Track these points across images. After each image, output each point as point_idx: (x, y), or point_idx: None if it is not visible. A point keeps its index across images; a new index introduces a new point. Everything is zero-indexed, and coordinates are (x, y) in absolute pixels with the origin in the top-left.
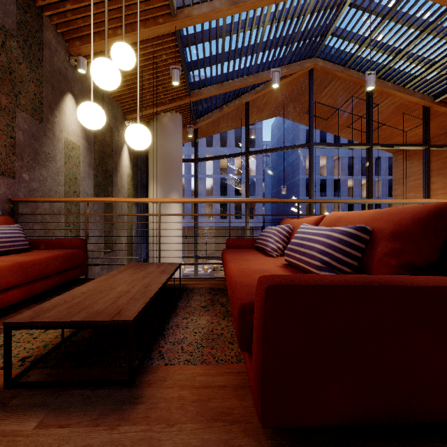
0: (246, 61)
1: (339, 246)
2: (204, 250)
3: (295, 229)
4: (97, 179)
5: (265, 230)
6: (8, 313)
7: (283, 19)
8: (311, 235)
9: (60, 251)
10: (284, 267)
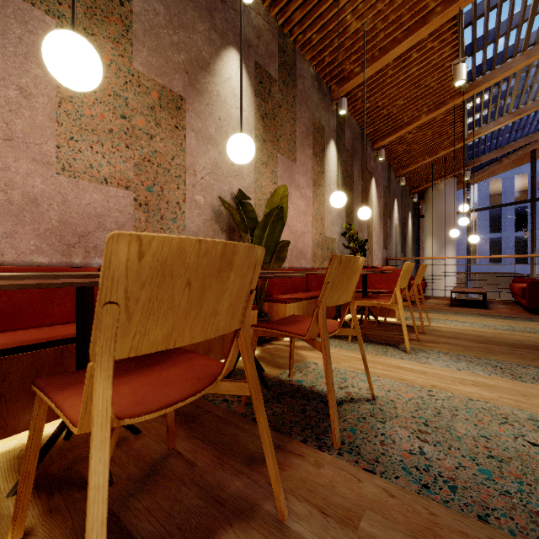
0: (530, 128)
1: None
2: (496, 284)
3: None
4: (401, 242)
5: None
6: None
7: None
8: None
9: None
10: None
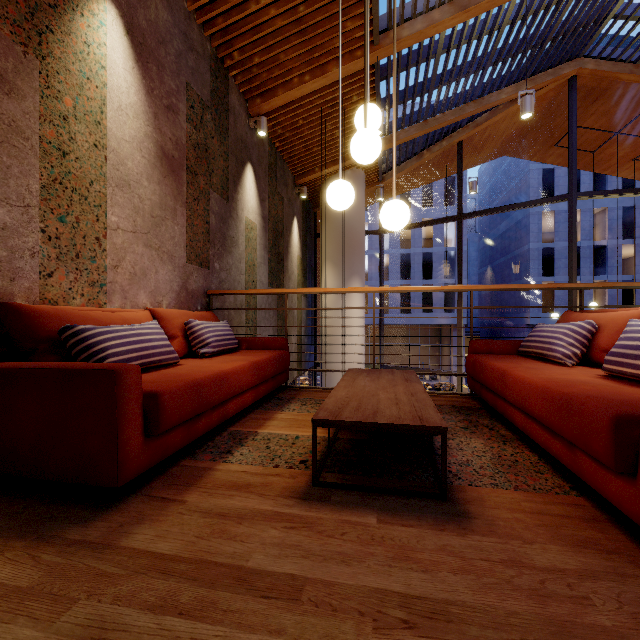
0: (465, 84)
1: None
2: (435, 355)
3: (601, 327)
4: (271, 265)
5: (540, 328)
6: (240, 417)
7: (532, 12)
8: None
9: (270, 351)
10: (607, 378)
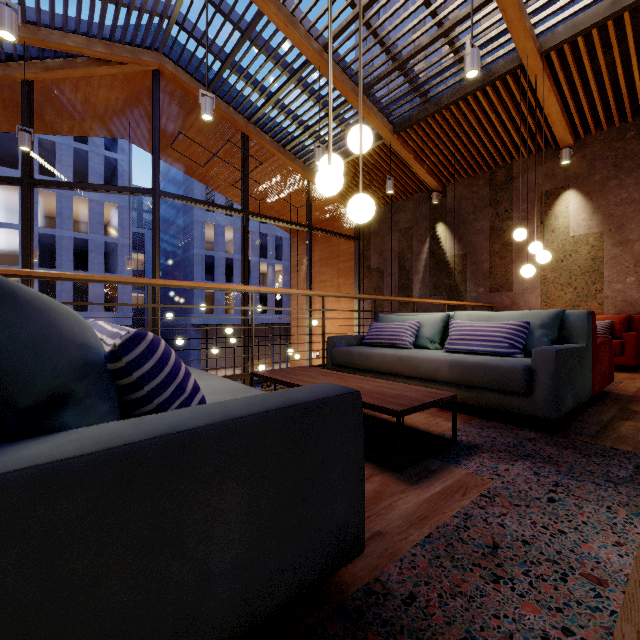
0: None
1: None
2: None
3: None
4: None
5: None
6: None
7: None
8: None
9: None
10: None
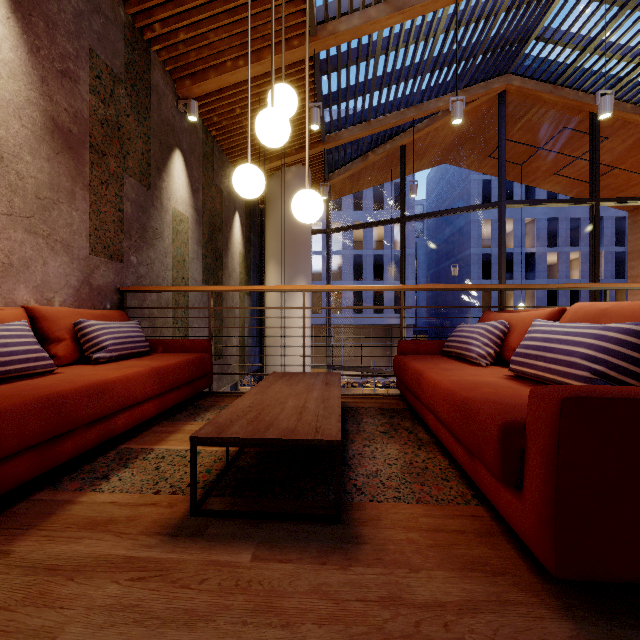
0: (405, 88)
1: (620, 351)
2: (366, 356)
3: (513, 327)
4: (206, 261)
5: (461, 328)
6: (140, 430)
7: (465, 24)
8: (565, 335)
9: (186, 354)
10: (512, 379)
